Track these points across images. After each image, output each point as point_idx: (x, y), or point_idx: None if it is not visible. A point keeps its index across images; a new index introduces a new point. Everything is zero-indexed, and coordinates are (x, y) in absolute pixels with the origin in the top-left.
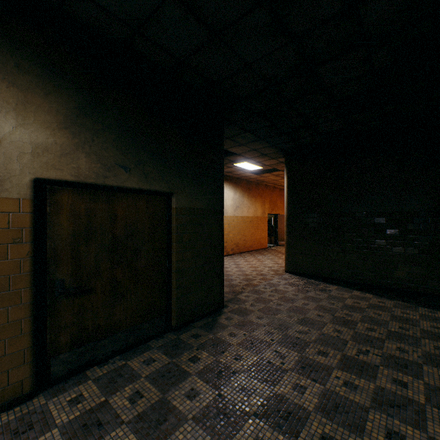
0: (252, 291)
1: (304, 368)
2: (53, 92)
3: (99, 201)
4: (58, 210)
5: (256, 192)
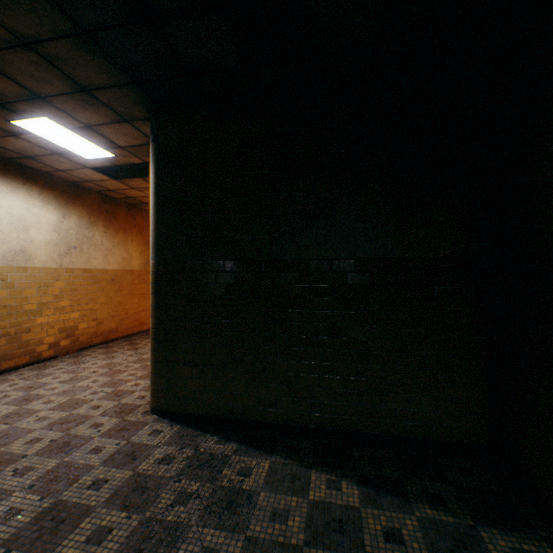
0: None
1: None
2: None
3: None
4: None
5: (130, 222)
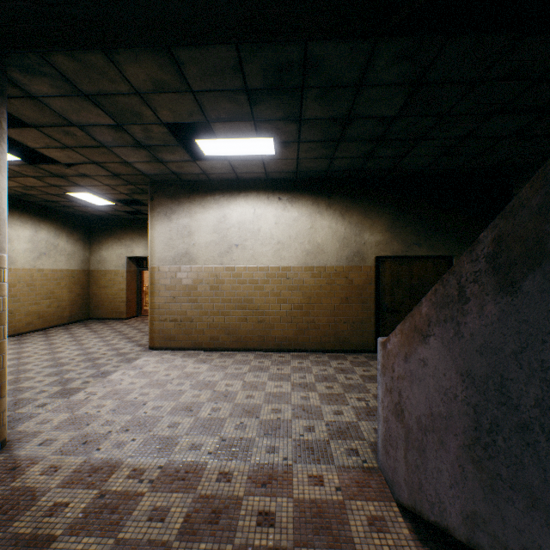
0: None
1: None
2: (382, 215)
3: (402, 264)
4: (384, 270)
5: None
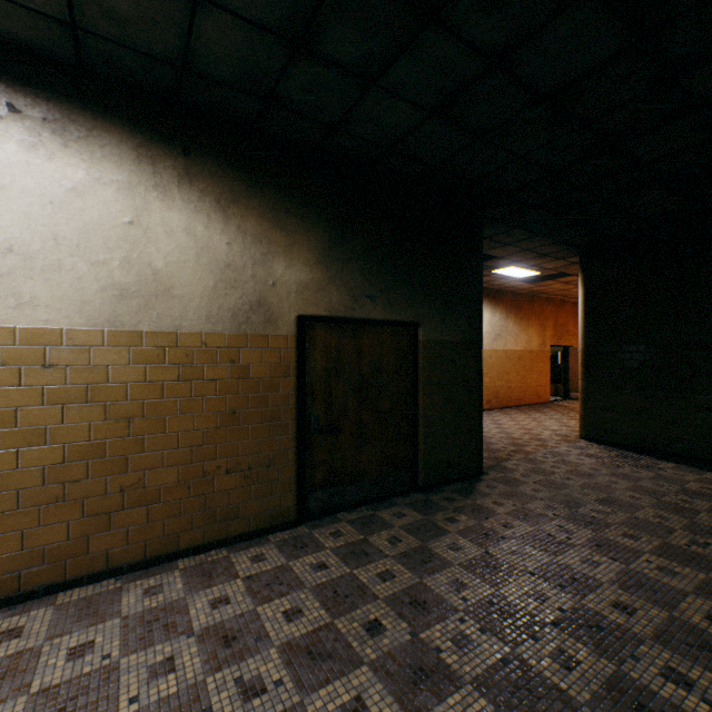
0: (524, 459)
1: (599, 547)
2: (311, 229)
3: (346, 335)
4: (314, 345)
5: (529, 310)
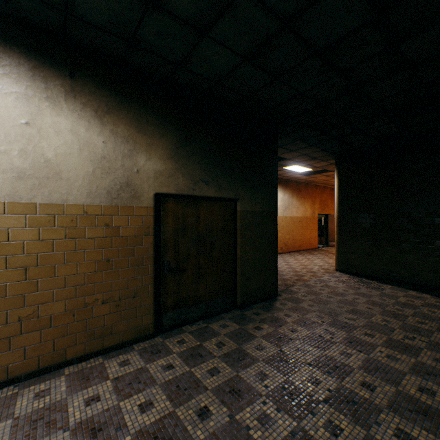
0: (303, 285)
1: (350, 343)
2: (164, 134)
3: (189, 207)
4: (166, 213)
5: (305, 192)
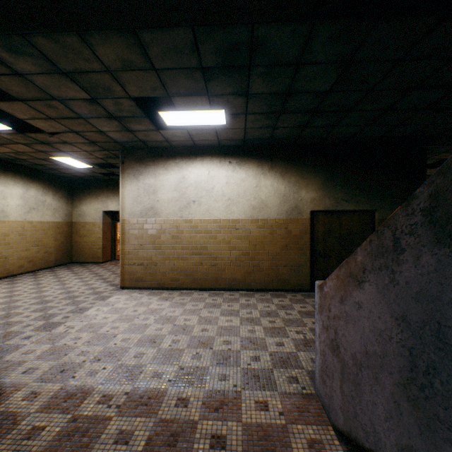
0: None
1: None
2: (316, 176)
3: (333, 217)
4: (317, 222)
5: None
